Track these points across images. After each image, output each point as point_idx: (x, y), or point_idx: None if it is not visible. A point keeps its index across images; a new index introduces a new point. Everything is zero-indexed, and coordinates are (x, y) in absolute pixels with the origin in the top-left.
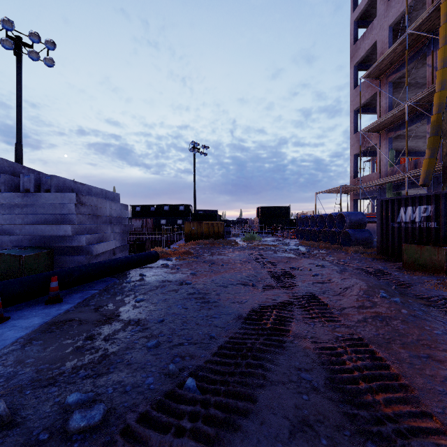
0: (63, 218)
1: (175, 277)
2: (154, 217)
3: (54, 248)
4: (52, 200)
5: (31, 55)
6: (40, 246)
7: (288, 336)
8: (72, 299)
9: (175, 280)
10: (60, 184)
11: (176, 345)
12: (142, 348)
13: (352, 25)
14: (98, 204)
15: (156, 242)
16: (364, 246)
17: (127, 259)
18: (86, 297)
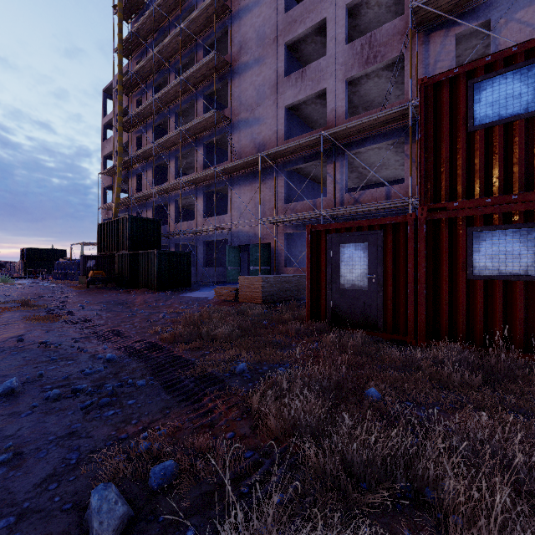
0: None
1: None
2: None
3: None
4: None
5: None
6: None
7: None
8: None
9: None
10: None
11: None
12: None
13: (102, 127)
14: None
15: None
16: None
17: None
18: None
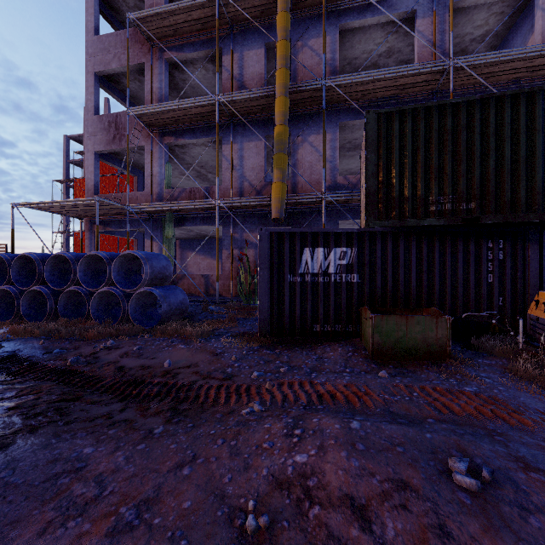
0: None
1: None
2: None
3: None
4: None
5: None
6: None
7: None
8: None
9: None
10: None
11: None
12: None
13: None
14: None
15: None
16: (177, 318)
17: None
18: None
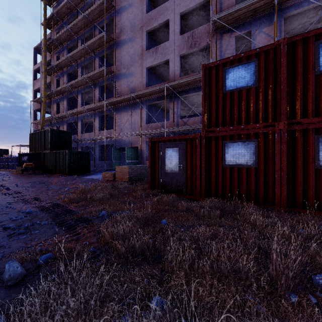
0: None
1: None
2: None
3: None
4: None
5: None
6: None
7: None
8: None
9: None
10: None
11: None
12: None
13: (33, 71)
14: None
15: None
16: None
17: None
18: None
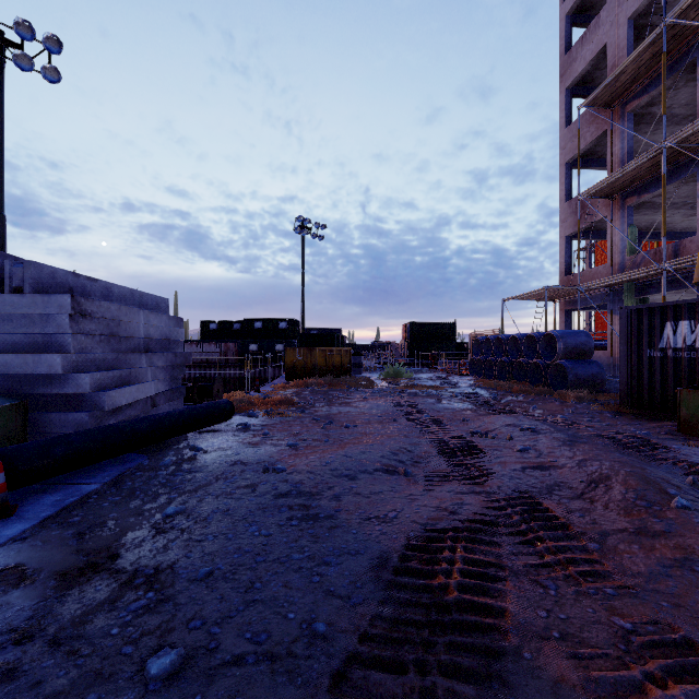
0: (48, 342)
1: (257, 454)
2: (239, 340)
3: (27, 399)
4: (26, 308)
5: (18, 61)
6: (2, 395)
7: (503, 631)
8: (35, 509)
9: (256, 460)
10: (43, 278)
11: (225, 664)
12: (134, 679)
13: (562, 22)
14: (120, 317)
15: (241, 379)
16: (590, 390)
17: (171, 417)
18: (67, 502)
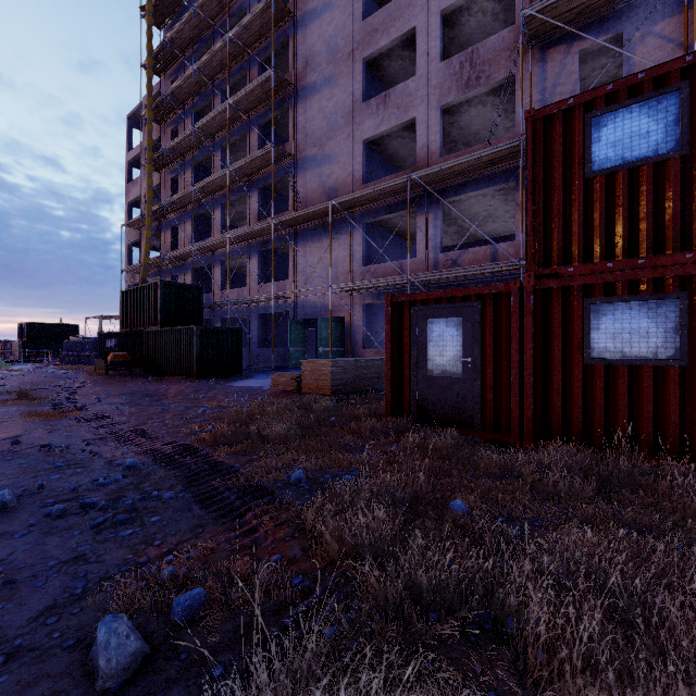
0: None
1: None
2: None
3: None
4: None
5: None
6: None
7: None
8: None
9: None
10: None
11: None
12: None
13: (126, 164)
14: None
15: None
16: None
17: None
18: None
